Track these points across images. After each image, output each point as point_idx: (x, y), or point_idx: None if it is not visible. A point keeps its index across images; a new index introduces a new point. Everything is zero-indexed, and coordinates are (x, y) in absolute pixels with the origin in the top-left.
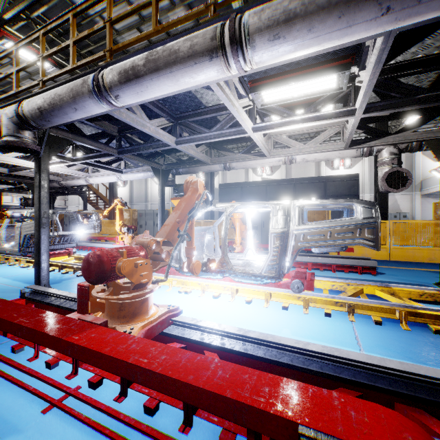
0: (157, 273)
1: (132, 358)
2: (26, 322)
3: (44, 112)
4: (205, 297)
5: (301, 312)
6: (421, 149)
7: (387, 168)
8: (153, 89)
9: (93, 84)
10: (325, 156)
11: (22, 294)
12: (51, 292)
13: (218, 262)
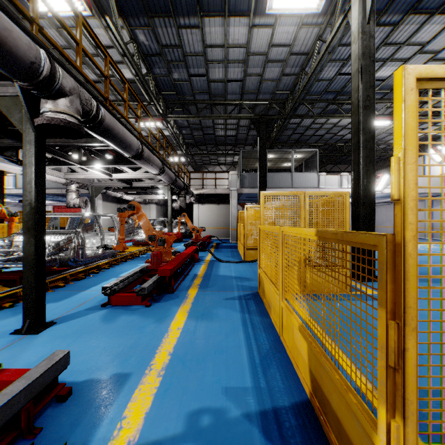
0: (48, 277)
1: (191, 250)
2: (185, 256)
3: (113, 133)
4: (94, 275)
5: (122, 264)
6: (84, 188)
7: (76, 195)
8: (147, 166)
9: (140, 148)
10: (52, 178)
11: (113, 292)
12: (127, 277)
13: (103, 249)
